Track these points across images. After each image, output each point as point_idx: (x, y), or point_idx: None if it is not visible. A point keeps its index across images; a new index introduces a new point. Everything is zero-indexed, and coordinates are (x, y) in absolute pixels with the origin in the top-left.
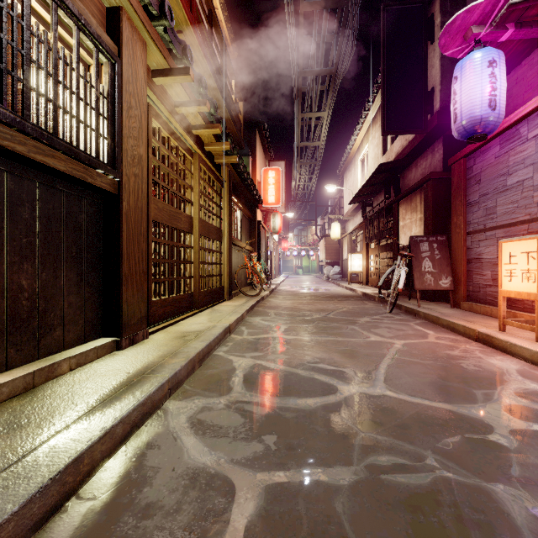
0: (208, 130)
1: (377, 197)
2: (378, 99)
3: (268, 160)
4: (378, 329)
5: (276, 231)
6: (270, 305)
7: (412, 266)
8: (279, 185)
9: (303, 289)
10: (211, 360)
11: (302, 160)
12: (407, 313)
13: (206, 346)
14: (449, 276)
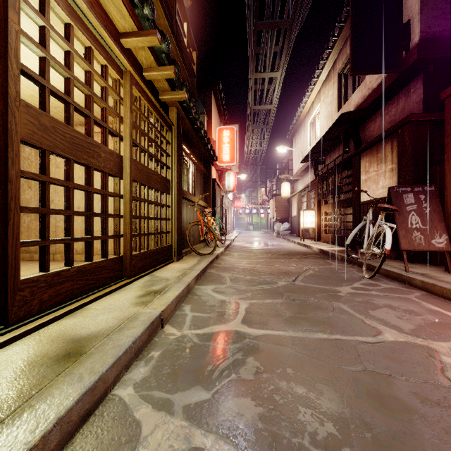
0: (141, 39)
1: (330, 155)
2: (333, 55)
3: (223, 124)
4: (380, 312)
5: (231, 189)
6: (224, 266)
7: (395, 221)
8: (233, 144)
9: (256, 245)
10: (92, 428)
11: (254, 125)
12: (390, 279)
13: (81, 397)
14: (443, 233)
